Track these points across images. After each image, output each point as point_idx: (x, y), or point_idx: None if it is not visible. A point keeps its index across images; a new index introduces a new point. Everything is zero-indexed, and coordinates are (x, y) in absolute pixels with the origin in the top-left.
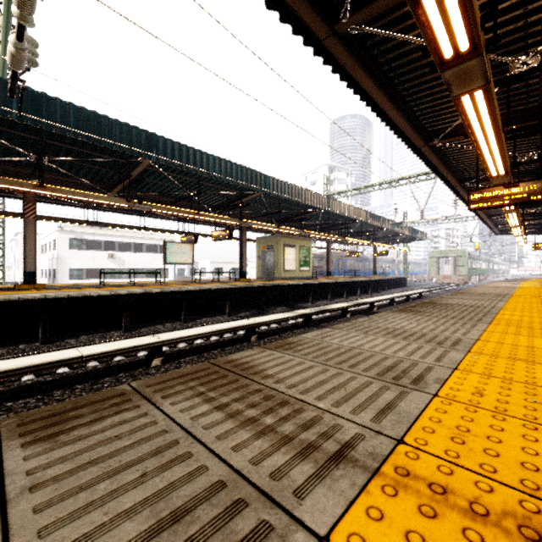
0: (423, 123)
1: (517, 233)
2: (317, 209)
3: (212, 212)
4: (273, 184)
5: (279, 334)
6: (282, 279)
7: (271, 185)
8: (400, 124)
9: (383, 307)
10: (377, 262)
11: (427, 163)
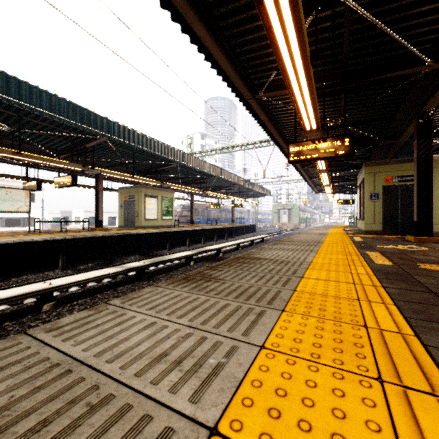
0: (248, 72)
1: (328, 191)
2: (174, 162)
3: (56, 157)
4: (118, 130)
5: (93, 296)
6: (143, 227)
7: (116, 130)
8: (222, 63)
9: (229, 252)
10: (236, 212)
11: (257, 119)
